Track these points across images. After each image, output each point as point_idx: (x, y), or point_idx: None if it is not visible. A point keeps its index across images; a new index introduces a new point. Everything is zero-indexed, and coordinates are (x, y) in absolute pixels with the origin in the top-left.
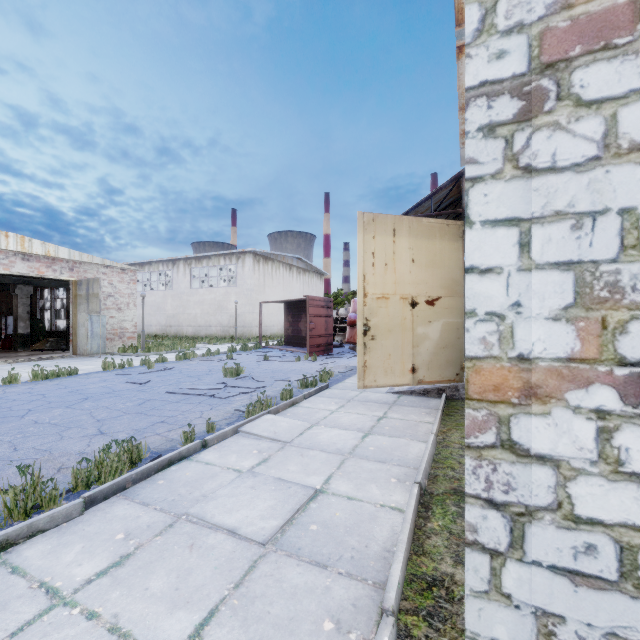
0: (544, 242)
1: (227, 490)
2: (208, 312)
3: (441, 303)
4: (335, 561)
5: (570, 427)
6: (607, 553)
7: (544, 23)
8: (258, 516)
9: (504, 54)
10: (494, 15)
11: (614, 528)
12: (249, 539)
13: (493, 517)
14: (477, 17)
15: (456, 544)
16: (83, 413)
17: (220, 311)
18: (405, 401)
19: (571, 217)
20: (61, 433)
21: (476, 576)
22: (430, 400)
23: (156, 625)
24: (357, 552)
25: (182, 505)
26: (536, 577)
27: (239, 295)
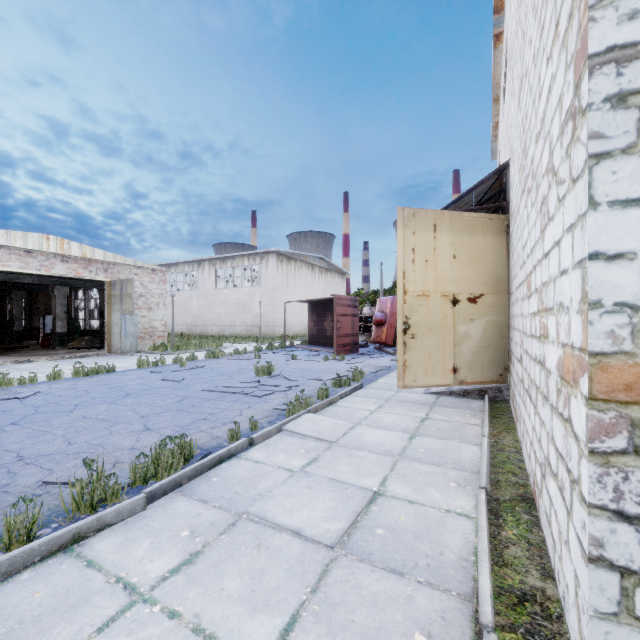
0: None
1: (283, 489)
2: (232, 312)
3: (483, 301)
4: (411, 568)
5: None
6: None
7: None
8: (320, 517)
9: (638, 14)
10: None
11: None
12: (316, 541)
13: (624, 531)
14: None
15: (538, 555)
16: (127, 409)
17: (244, 311)
18: (445, 402)
19: None
20: (110, 428)
21: (602, 596)
22: (471, 401)
23: (239, 628)
24: (432, 560)
25: (240, 503)
26: None
27: (263, 295)
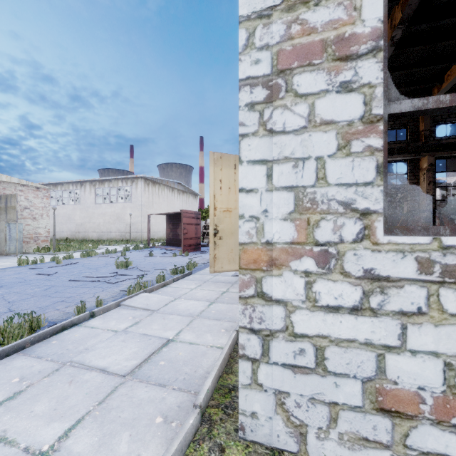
0: (279, 174)
1: (104, 344)
2: (109, 221)
3: None
4: (172, 382)
5: (292, 282)
6: (310, 353)
7: (279, 46)
8: (124, 359)
9: (259, 61)
10: (254, 37)
11: (313, 338)
12: (115, 374)
13: (253, 339)
14: (245, 37)
15: None
16: None
17: (118, 221)
18: None
19: (293, 160)
20: None
21: (244, 375)
22: None
23: (35, 433)
24: (188, 375)
25: (68, 356)
26: (275, 371)
27: (133, 209)
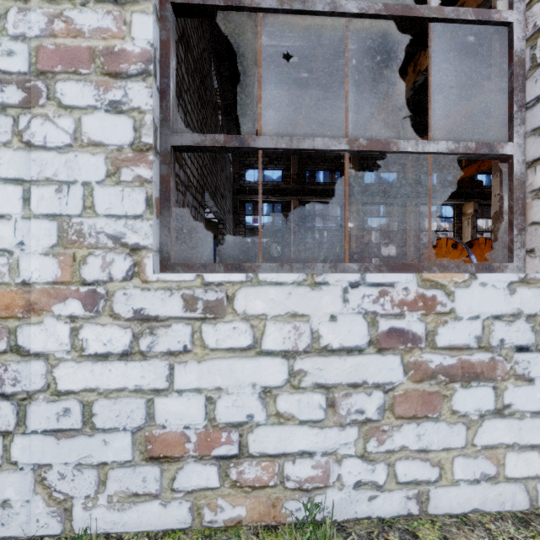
0: (39, 199)
1: None
2: None
3: None
4: None
5: (55, 330)
6: (76, 411)
7: (39, 41)
8: None
9: (13, 53)
10: (6, 21)
11: (80, 393)
12: None
13: (5, 406)
14: None
15: None
16: None
17: None
18: None
19: (56, 183)
20: None
21: None
22: None
23: None
24: None
25: None
26: (34, 442)
27: None
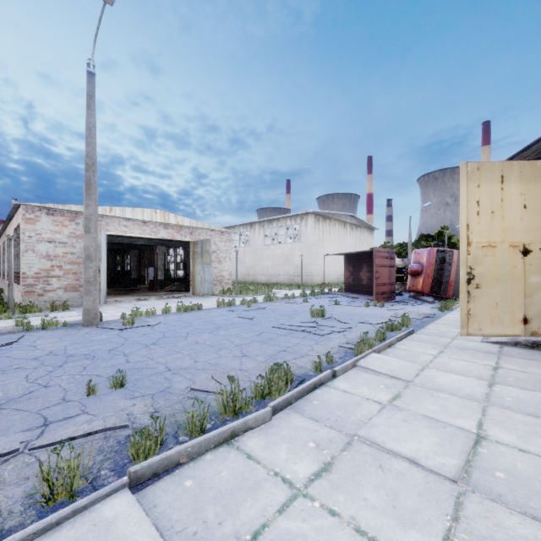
0: None
1: (381, 419)
2: (277, 264)
3: None
4: None
5: None
6: None
7: None
8: (430, 451)
9: None
10: None
11: None
12: (435, 472)
13: None
14: None
15: None
16: (223, 338)
17: (287, 263)
18: (512, 352)
19: None
20: (217, 352)
21: None
22: None
23: (397, 538)
24: None
25: (347, 426)
26: None
27: (302, 249)
